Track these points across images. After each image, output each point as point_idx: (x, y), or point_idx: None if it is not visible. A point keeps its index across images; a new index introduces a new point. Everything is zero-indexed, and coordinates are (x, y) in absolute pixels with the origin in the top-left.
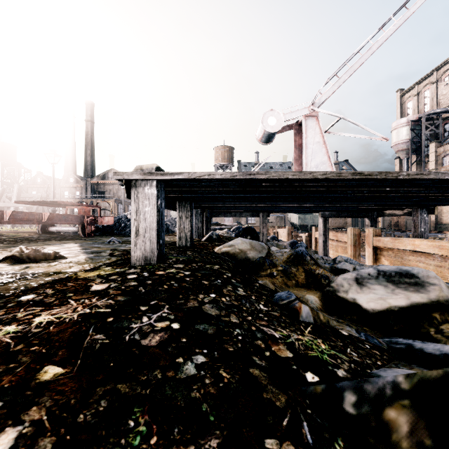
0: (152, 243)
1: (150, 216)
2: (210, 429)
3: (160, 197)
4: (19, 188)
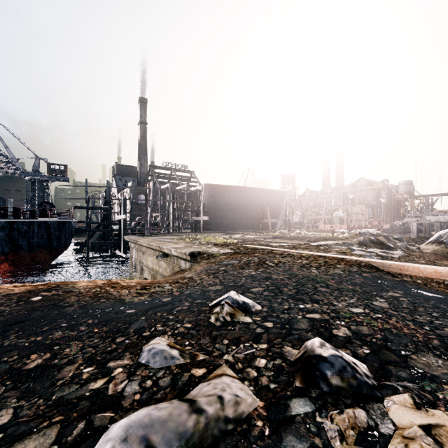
0: (415, 234)
1: (415, 229)
2: (422, 242)
3: (417, 225)
4: (325, 208)
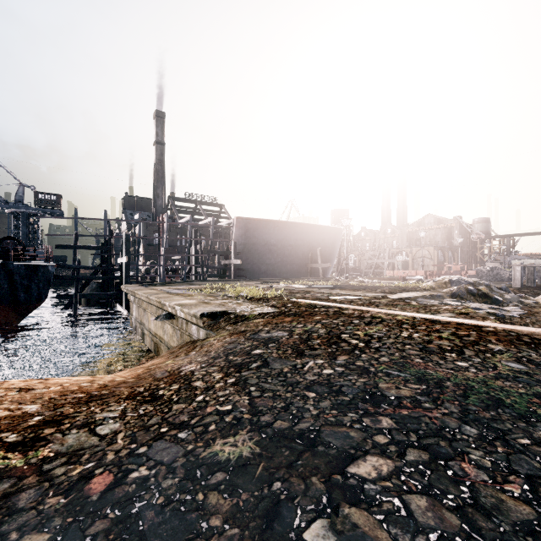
0: (519, 282)
1: (518, 275)
2: (532, 294)
3: (521, 270)
4: (389, 250)
